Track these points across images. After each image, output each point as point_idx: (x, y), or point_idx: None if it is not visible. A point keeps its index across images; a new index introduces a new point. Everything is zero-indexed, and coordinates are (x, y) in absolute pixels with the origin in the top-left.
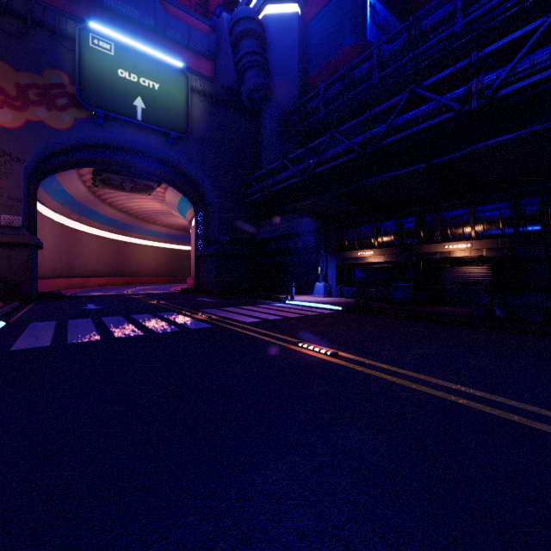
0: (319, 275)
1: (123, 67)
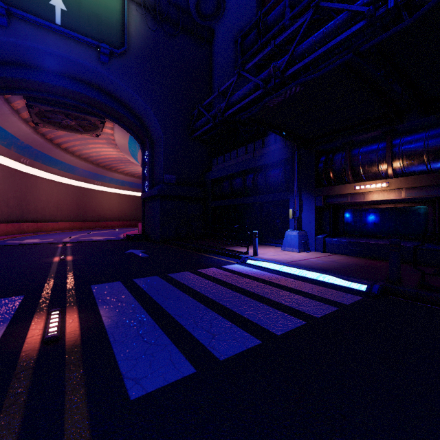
0: (289, 221)
1: None
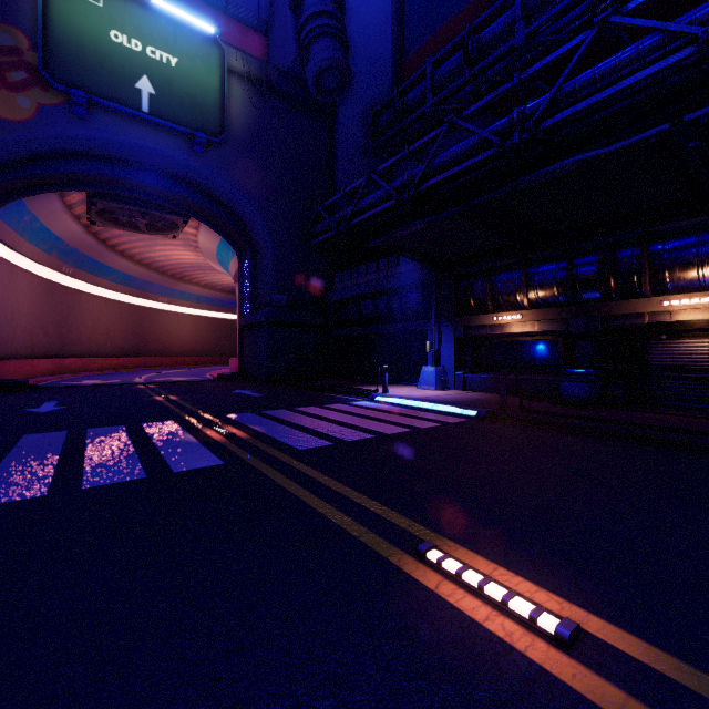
0: (427, 355)
1: (118, 27)
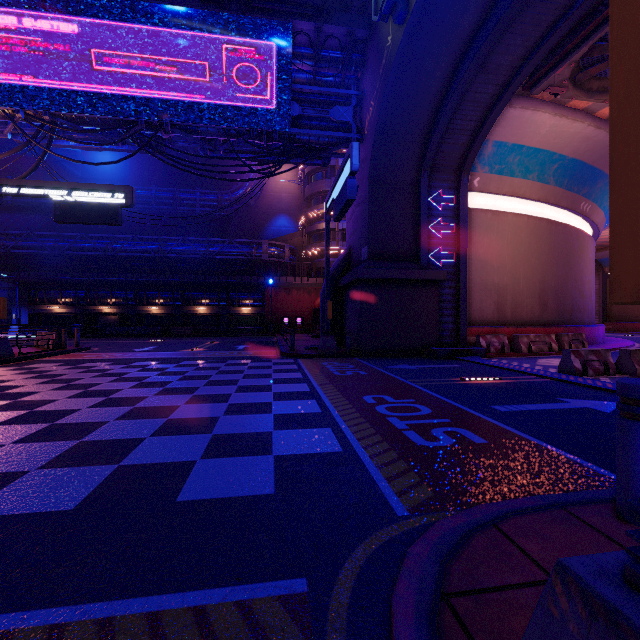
0: (13, 320)
1: None
